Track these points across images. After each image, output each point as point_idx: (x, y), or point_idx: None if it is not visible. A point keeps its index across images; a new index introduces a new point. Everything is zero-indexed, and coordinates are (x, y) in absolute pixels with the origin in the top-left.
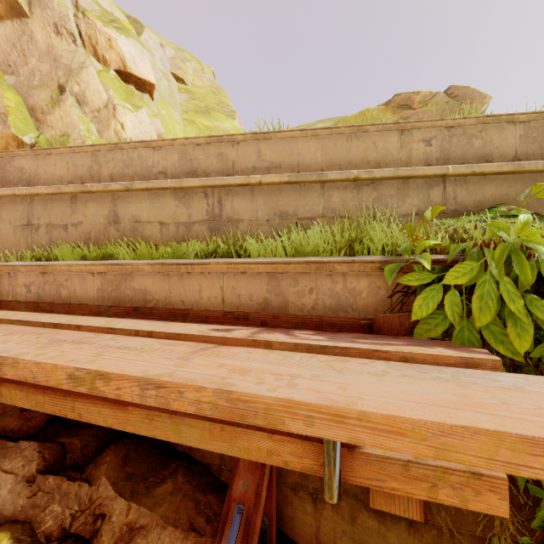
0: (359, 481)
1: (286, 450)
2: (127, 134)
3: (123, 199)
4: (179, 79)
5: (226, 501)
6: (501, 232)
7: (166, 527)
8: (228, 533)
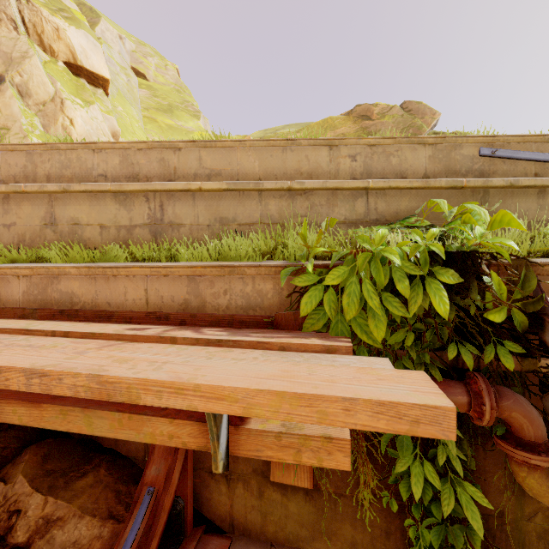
0: (243, 453)
1: (185, 432)
2: (77, 130)
3: (61, 200)
4: (140, 74)
5: (139, 486)
6: (365, 242)
7: (83, 517)
8: (137, 513)
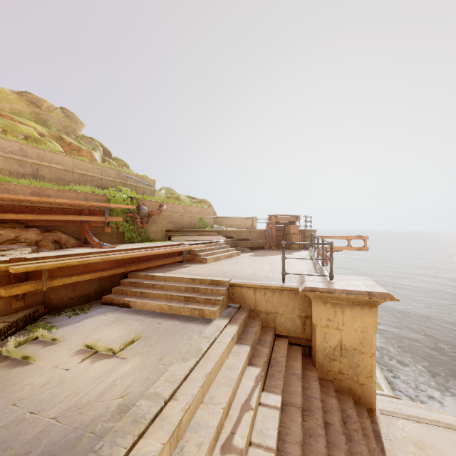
0: (109, 220)
1: (100, 218)
2: None
3: None
4: None
5: (86, 231)
6: (120, 193)
7: (73, 239)
8: (89, 233)
